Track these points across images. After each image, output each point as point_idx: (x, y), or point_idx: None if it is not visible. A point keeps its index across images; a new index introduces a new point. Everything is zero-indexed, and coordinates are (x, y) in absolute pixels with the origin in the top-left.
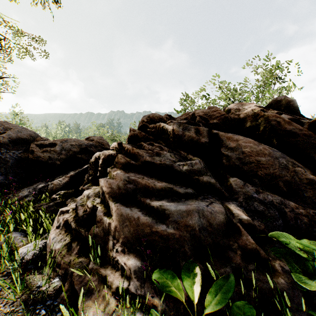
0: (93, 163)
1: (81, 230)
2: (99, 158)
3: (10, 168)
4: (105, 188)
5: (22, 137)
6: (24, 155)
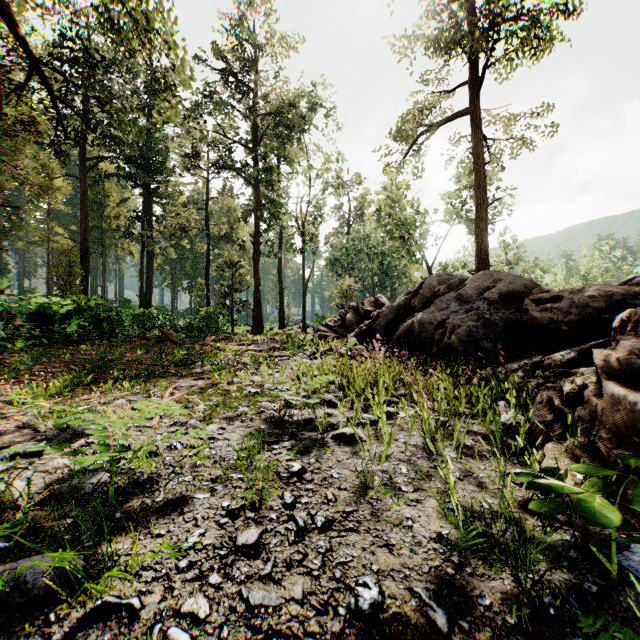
0: (617, 329)
1: (564, 411)
2: (628, 321)
3: (499, 333)
4: (598, 362)
5: (514, 290)
6: (516, 316)
